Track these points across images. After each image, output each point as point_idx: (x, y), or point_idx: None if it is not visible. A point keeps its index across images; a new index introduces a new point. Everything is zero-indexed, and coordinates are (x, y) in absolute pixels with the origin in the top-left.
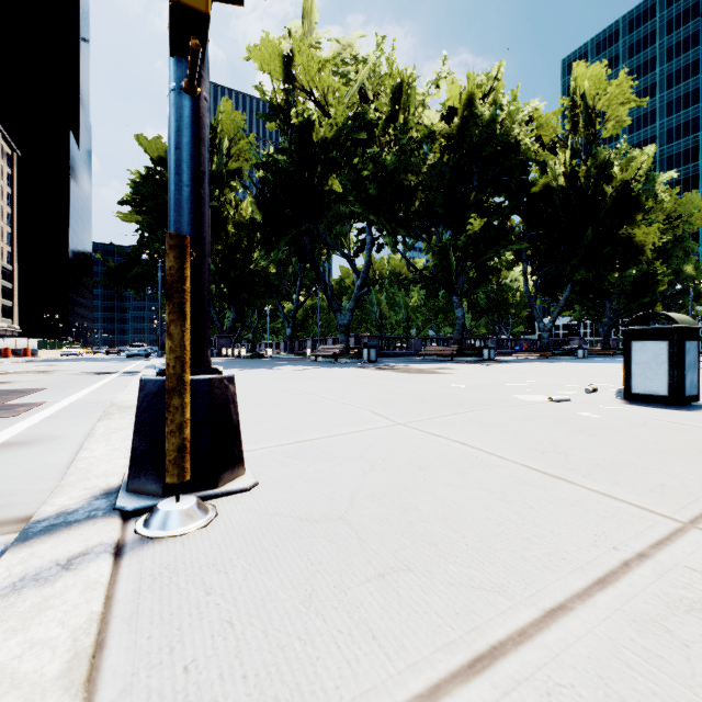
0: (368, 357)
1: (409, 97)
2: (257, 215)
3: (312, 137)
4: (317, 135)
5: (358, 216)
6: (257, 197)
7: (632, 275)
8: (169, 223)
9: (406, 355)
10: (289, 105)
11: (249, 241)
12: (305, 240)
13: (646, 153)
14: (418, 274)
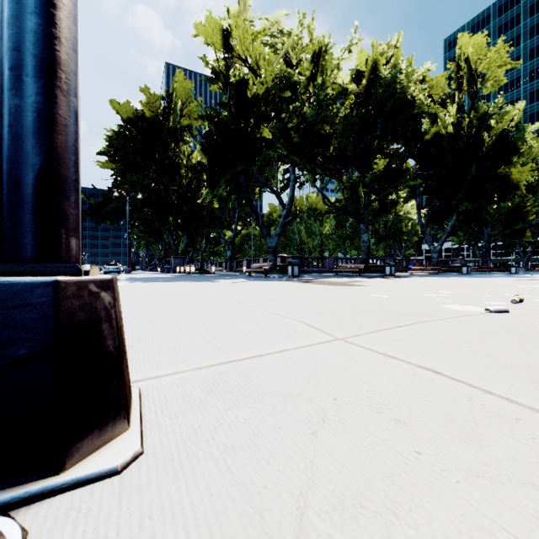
0: (292, 272)
1: (326, 60)
2: (203, 160)
3: (246, 93)
4: (250, 91)
5: (283, 159)
6: (202, 145)
7: (506, 207)
8: (0, 32)
9: (321, 272)
10: (227, 68)
11: (198, 183)
12: (241, 179)
13: (517, 107)
14: (332, 206)
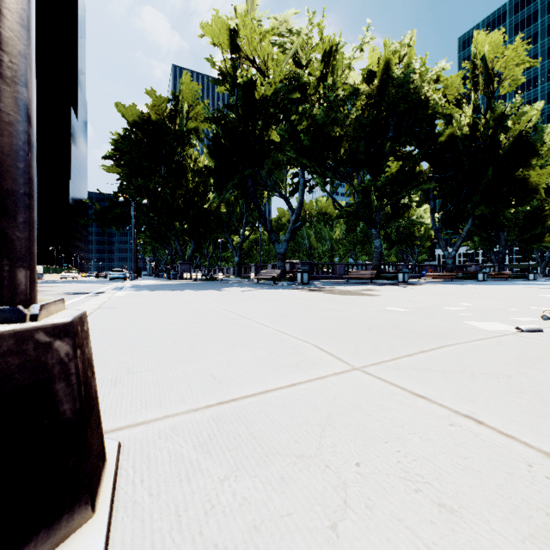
0: (301, 279)
1: (336, 60)
2: (209, 163)
3: (254, 94)
4: (258, 93)
5: (292, 162)
6: (209, 148)
7: (524, 211)
8: None
9: (332, 278)
10: (234, 68)
11: (205, 187)
12: (249, 183)
13: (535, 108)
14: (343, 211)
